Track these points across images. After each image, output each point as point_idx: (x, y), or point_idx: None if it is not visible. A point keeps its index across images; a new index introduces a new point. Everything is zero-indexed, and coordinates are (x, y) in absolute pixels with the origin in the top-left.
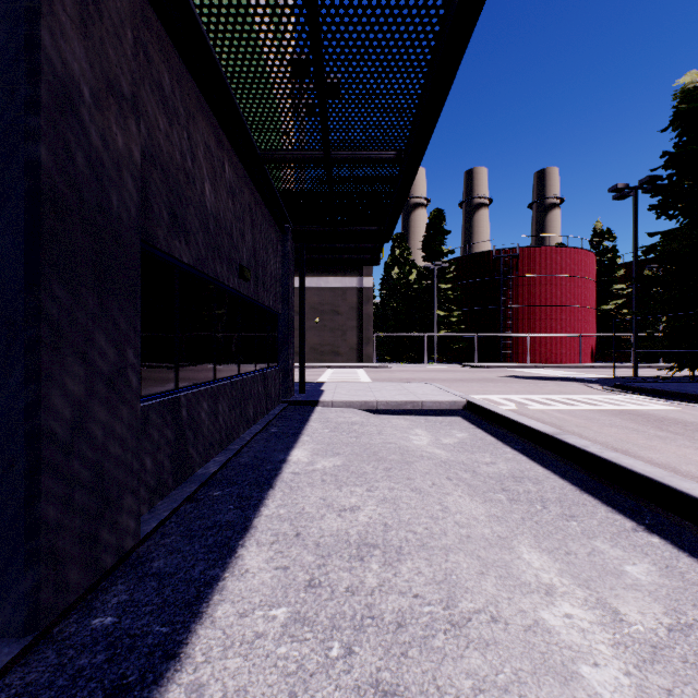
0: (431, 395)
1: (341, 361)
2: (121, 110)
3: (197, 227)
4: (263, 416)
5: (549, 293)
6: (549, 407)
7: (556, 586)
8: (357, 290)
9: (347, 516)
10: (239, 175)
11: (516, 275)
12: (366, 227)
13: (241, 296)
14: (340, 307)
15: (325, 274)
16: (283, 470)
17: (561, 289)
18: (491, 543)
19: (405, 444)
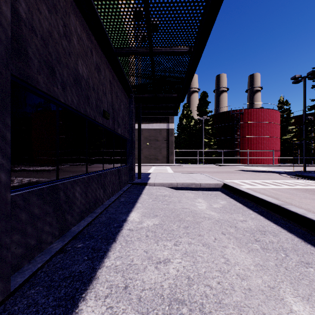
0: (204, 180)
1: (159, 163)
2: None
3: (72, 82)
4: (117, 191)
5: (257, 131)
6: (266, 186)
7: None
8: (166, 130)
9: (161, 268)
10: (102, 60)
11: (242, 122)
12: (171, 94)
13: (104, 127)
14: (158, 137)
15: (151, 122)
16: (123, 227)
17: (263, 128)
18: (267, 295)
19: (194, 209)
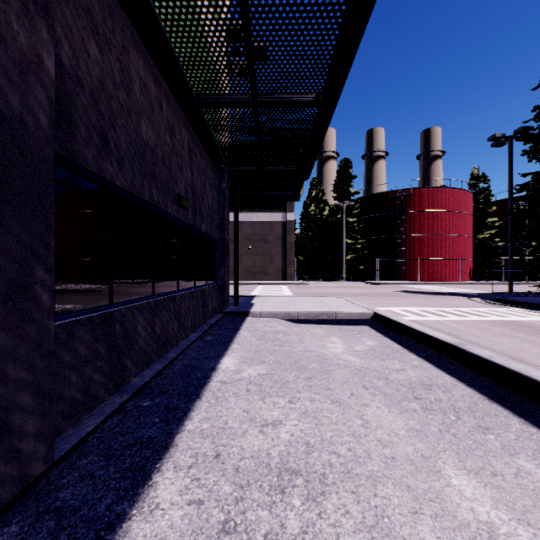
0: (343, 307)
1: (269, 279)
2: (26, 10)
3: (133, 155)
4: (201, 325)
5: (435, 225)
6: (443, 318)
7: (496, 524)
8: (281, 223)
9: (269, 432)
10: (177, 115)
11: (409, 210)
12: (289, 167)
13: (180, 222)
14: (268, 236)
15: (256, 210)
16: (211, 379)
17: (445, 222)
18: (417, 466)
19: (323, 352)
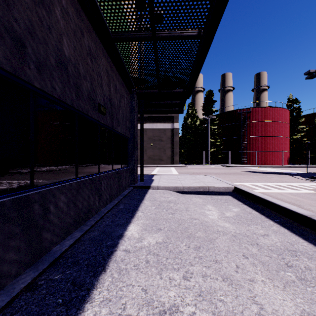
0: (213, 183)
1: (163, 163)
2: None
3: (54, 64)
4: (117, 196)
5: (266, 130)
6: (282, 191)
7: None
8: (171, 129)
9: None
10: (97, 46)
11: (249, 121)
12: (177, 90)
13: (100, 124)
14: (163, 137)
15: (155, 122)
16: (118, 247)
17: (272, 128)
18: None
19: (204, 219)
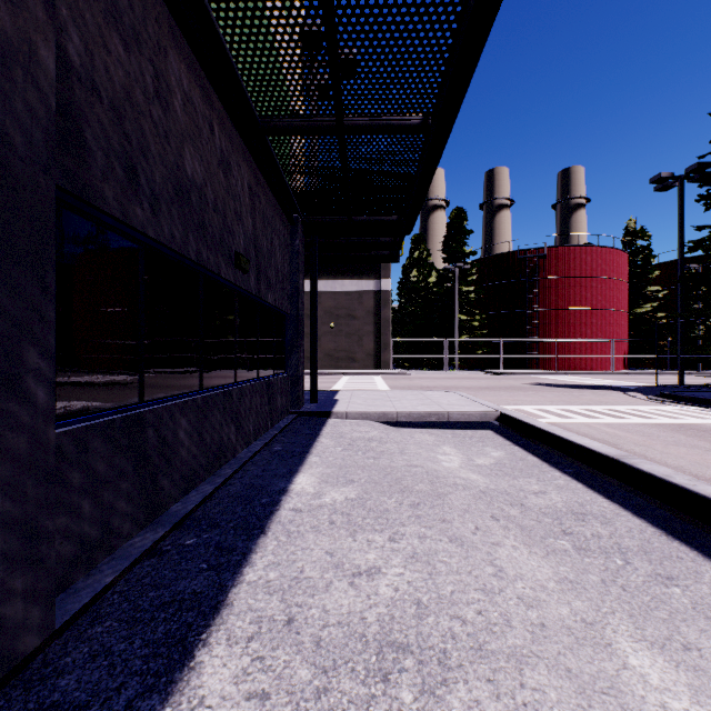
0: (458, 405)
1: (358, 368)
2: None
3: (172, 195)
4: (267, 430)
5: (578, 296)
6: (594, 420)
7: None
8: (374, 293)
9: (362, 585)
10: (234, 144)
11: (543, 276)
12: (385, 217)
13: (238, 289)
14: (356, 311)
15: (341, 276)
16: (281, 505)
17: (591, 291)
18: (577, 637)
19: (433, 467)
